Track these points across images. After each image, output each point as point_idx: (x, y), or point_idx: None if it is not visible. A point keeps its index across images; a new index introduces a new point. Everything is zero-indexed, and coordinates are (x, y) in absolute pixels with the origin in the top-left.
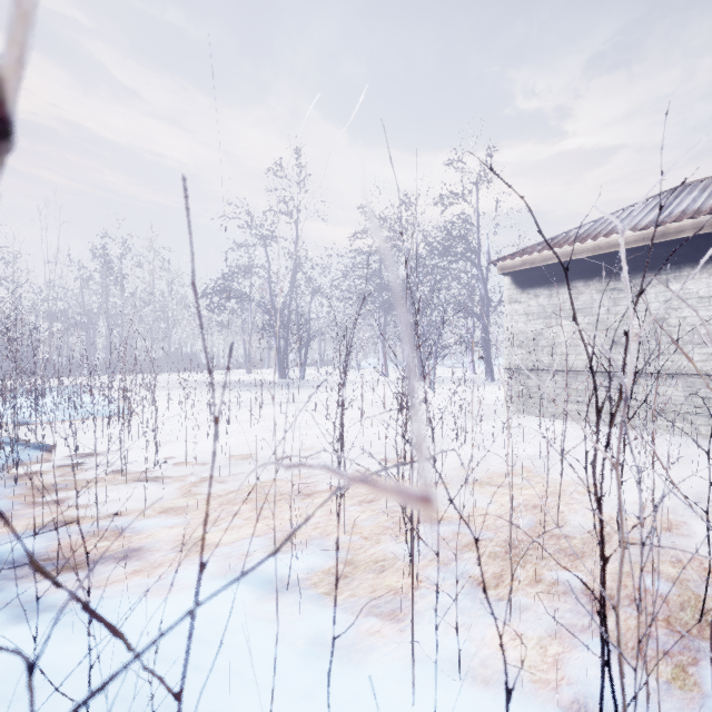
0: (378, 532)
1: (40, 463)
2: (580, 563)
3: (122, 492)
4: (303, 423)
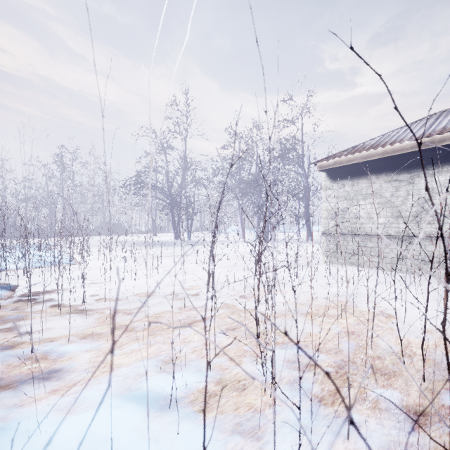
0: (240, 354)
1: (4, 299)
2: (393, 381)
3: (57, 322)
4: (188, 269)
